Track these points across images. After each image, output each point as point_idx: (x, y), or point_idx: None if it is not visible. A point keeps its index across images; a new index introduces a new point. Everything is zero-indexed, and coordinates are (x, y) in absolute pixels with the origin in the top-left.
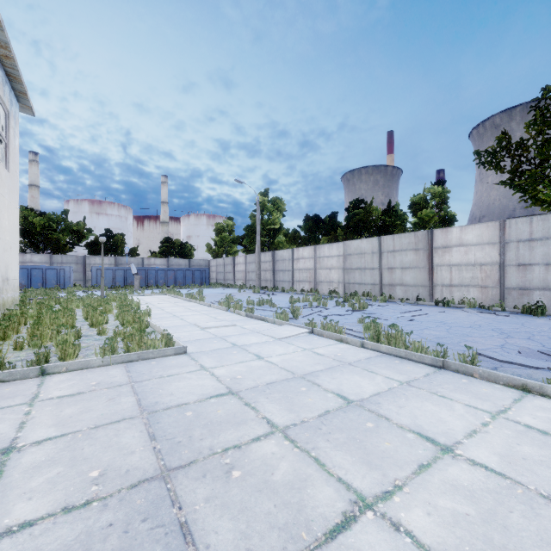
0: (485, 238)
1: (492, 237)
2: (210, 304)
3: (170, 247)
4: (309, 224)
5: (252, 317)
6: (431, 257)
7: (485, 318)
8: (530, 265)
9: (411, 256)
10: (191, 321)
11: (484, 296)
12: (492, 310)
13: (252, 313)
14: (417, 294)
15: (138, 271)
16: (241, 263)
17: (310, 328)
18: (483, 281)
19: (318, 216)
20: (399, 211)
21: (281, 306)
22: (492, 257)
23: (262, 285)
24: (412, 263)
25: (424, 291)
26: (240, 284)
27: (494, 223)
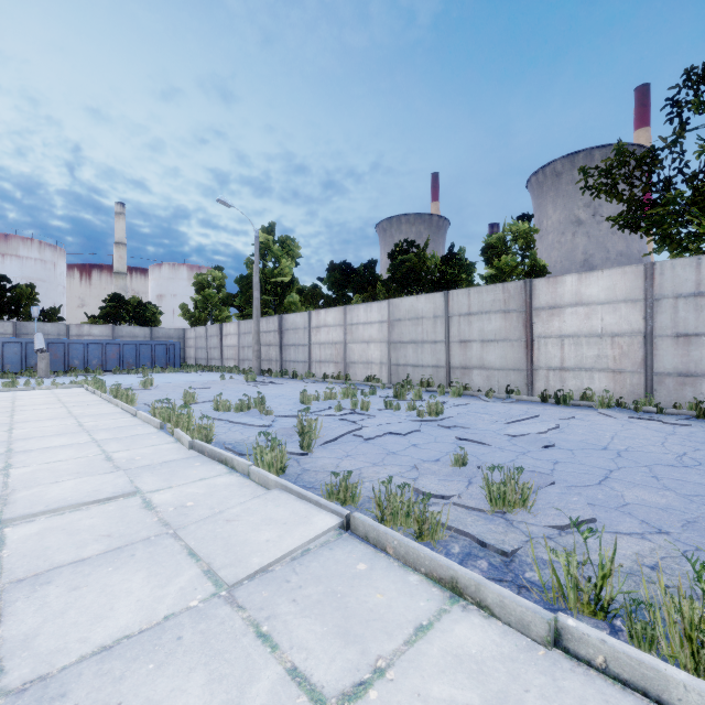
0: (619, 291)
1: (632, 290)
2: (136, 411)
3: (120, 309)
4: (335, 275)
5: (203, 451)
6: (531, 324)
7: (662, 431)
8: (697, 336)
9: (498, 321)
10: (20, 477)
11: (618, 386)
12: (642, 411)
13: (209, 439)
14: (508, 382)
15: (49, 345)
16: (232, 333)
17: (341, 513)
18: (616, 361)
19: (348, 264)
20: (464, 260)
21: (283, 409)
22: (632, 323)
23: (263, 367)
24: (499, 332)
25: (519, 378)
26: (230, 366)
27: (635, 267)
